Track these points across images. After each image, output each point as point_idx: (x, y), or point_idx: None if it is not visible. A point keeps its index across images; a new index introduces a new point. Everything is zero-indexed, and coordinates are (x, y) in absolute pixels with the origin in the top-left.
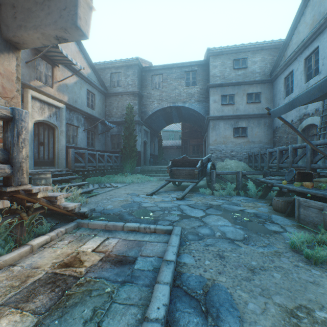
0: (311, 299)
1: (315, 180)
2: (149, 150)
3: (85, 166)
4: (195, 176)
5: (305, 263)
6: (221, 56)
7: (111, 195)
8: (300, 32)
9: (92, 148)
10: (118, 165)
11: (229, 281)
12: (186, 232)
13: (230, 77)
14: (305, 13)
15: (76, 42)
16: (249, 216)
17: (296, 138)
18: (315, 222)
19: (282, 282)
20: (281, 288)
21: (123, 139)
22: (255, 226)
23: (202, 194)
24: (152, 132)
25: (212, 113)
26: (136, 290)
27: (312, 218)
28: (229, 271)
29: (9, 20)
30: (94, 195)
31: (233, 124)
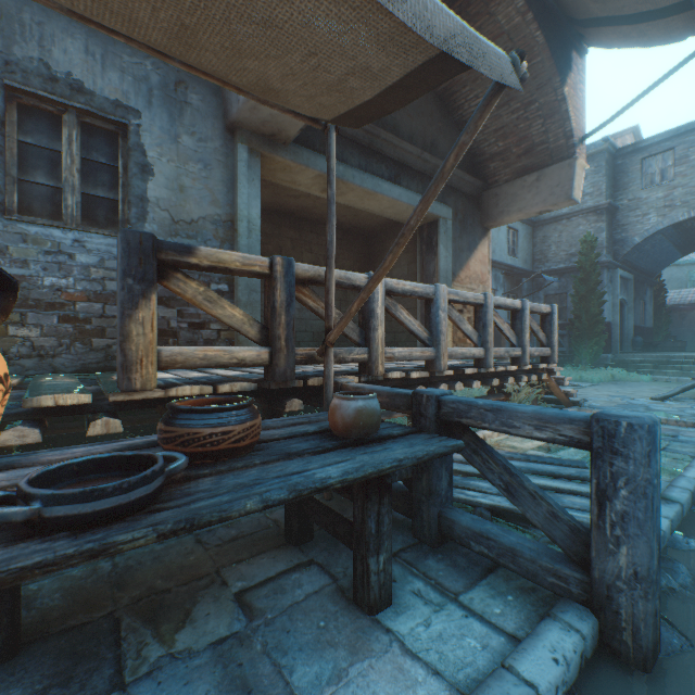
0: None
1: None
2: (632, 318)
3: None
4: None
5: None
6: None
7: (580, 395)
8: None
9: None
10: (565, 350)
11: None
12: None
13: None
14: None
15: None
16: None
17: None
18: None
19: None
20: None
21: (574, 301)
22: None
23: None
24: (636, 277)
25: None
26: (687, 445)
27: None
28: None
29: (489, 208)
30: None
31: None
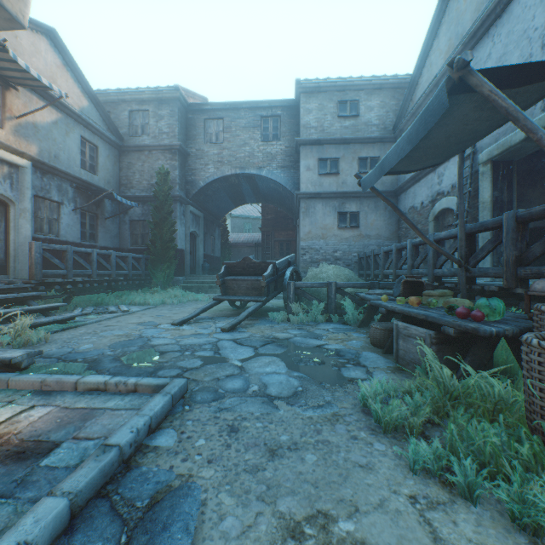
0: (345, 497)
1: (425, 293)
2: (203, 248)
3: (66, 274)
4: (263, 290)
5: (371, 432)
6: (318, 94)
7: (107, 327)
8: (433, 65)
9: (91, 244)
10: (141, 273)
11: (218, 476)
12: (199, 387)
13: (332, 130)
14: (439, 34)
15: (56, 48)
16: (325, 356)
17: (427, 230)
18: (416, 361)
19: (313, 469)
20: (303, 483)
21: (152, 227)
22: (324, 371)
23: (270, 321)
24: (208, 217)
25: (305, 188)
26: (5, 513)
27: (413, 355)
28: (230, 456)
29: None
30: (74, 328)
31: (338, 207)
